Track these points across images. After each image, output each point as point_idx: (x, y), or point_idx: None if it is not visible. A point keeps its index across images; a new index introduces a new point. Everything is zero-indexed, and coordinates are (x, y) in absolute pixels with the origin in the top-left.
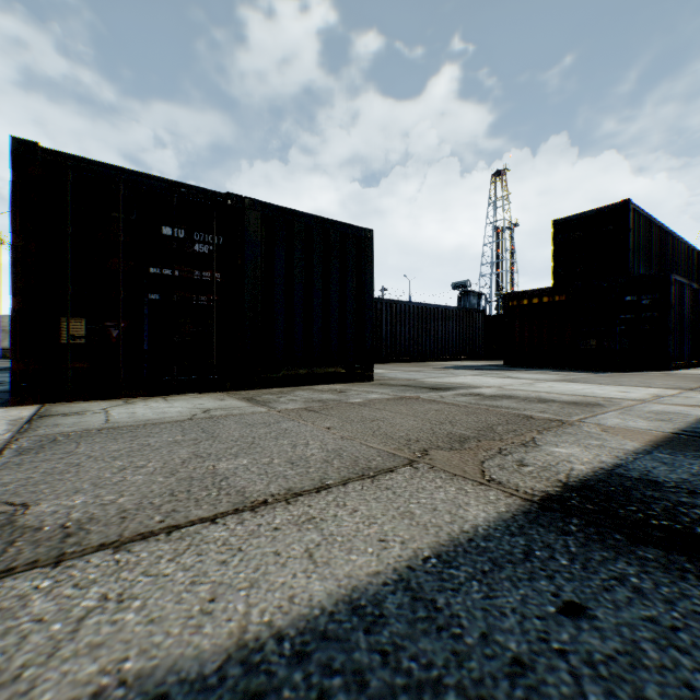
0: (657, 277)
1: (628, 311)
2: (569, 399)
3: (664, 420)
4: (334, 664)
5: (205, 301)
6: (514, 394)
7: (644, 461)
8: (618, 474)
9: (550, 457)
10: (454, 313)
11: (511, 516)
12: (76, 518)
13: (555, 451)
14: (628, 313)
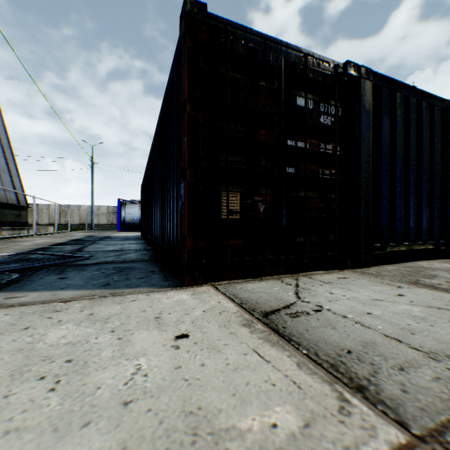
0: None
1: None
2: None
3: None
4: None
5: (327, 175)
6: None
7: None
8: None
9: None
10: None
11: None
12: None
13: None
14: None
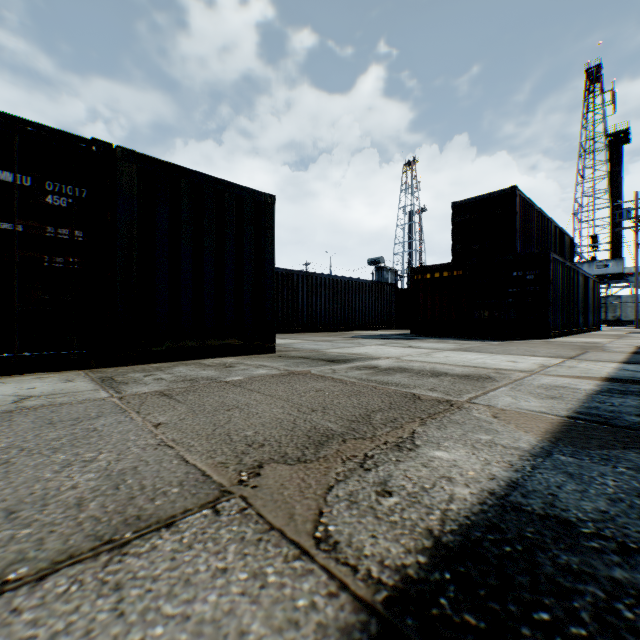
0: (539, 255)
1: (515, 285)
2: (462, 372)
3: (556, 397)
4: None
5: (62, 263)
6: (410, 366)
7: (546, 471)
8: (515, 505)
9: (427, 471)
10: (367, 286)
11: None
12: None
13: (435, 456)
14: (515, 287)
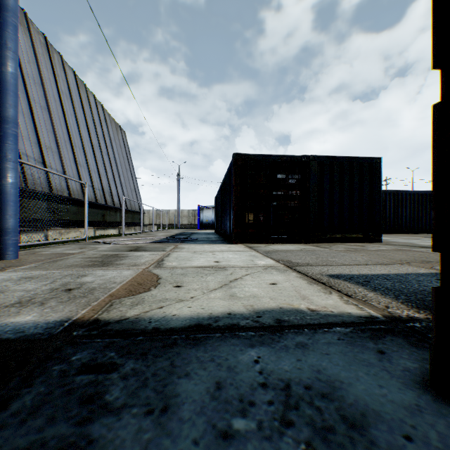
0: None
1: None
2: None
3: None
4: (379, 276)
5: (293, 204)
6: None
7: None
8: None
9: None
10: None
11: (433, 273)
12: (304, 262)
13: None
14: None
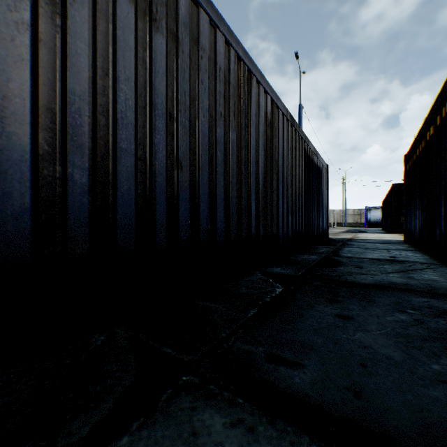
0: None
1: None
2: None
3: None
4: None
5: None
6: None
7: None
8: None
9: None
10: None
11: None
12: None
13: None
14: None
